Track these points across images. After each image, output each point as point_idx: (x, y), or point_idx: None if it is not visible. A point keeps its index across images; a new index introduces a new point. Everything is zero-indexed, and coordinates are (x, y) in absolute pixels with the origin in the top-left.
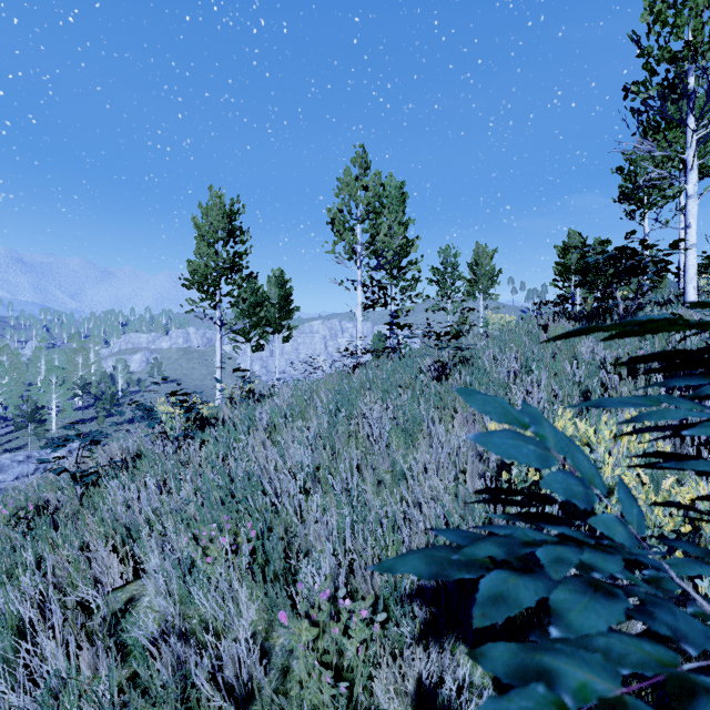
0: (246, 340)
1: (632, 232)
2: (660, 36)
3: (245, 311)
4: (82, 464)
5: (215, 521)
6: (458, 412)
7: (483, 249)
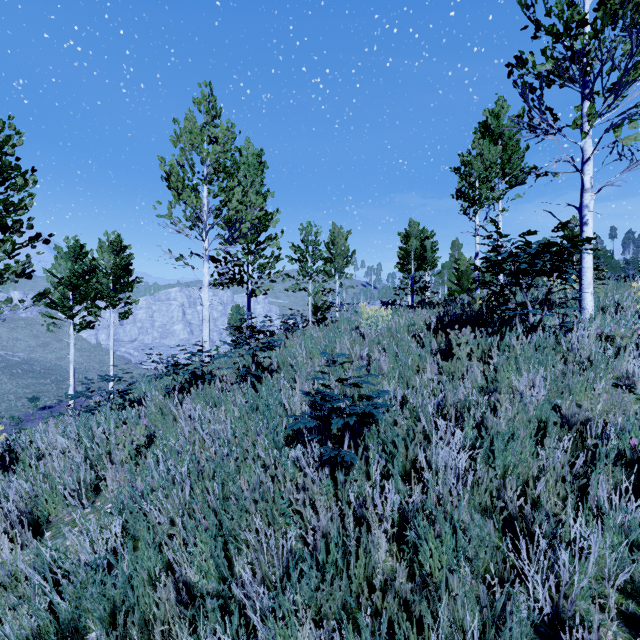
0: (67, 316)
1: (564, 223)
2: None
3: (65, 280)
4: None
5: None
6: None
7: (338, 229)
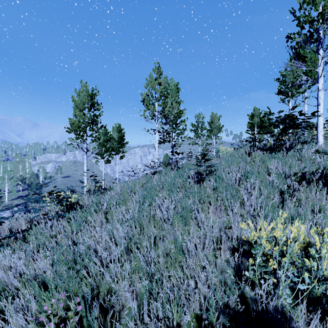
0: (102, 157)
1: (295, 106)
2: (306, 10)
3: (101, 143)
4: (1, 230)
5: (60, 287)
6: (212, 204)
7: (215, 115)
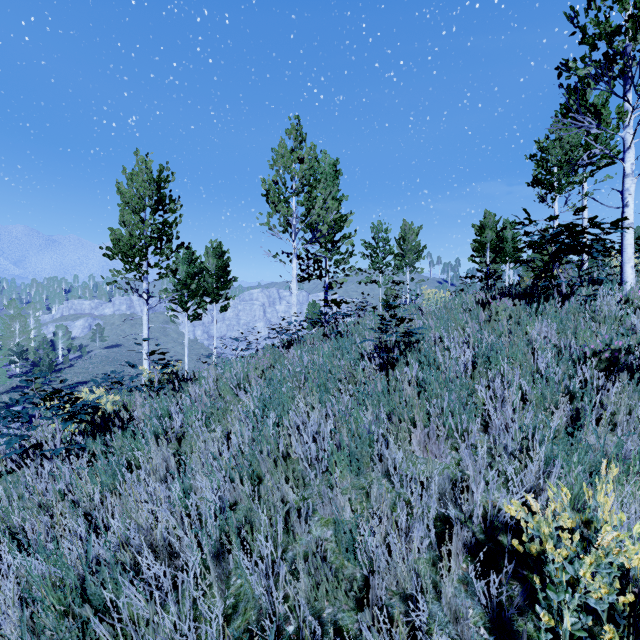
0: (184, 309)
1: (582, 208)
2: (600, 10)
3: (182, 281)
4: None
5: None
6: (418, 426)
7: (409, 226)
